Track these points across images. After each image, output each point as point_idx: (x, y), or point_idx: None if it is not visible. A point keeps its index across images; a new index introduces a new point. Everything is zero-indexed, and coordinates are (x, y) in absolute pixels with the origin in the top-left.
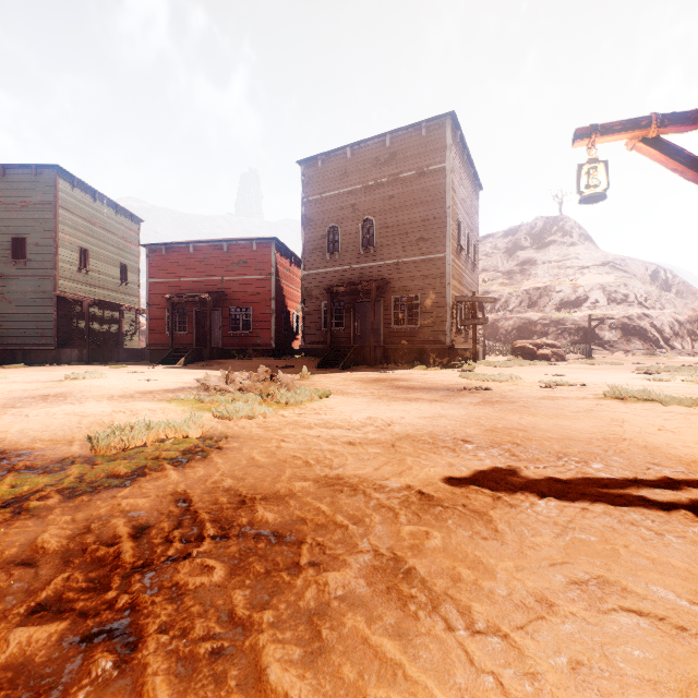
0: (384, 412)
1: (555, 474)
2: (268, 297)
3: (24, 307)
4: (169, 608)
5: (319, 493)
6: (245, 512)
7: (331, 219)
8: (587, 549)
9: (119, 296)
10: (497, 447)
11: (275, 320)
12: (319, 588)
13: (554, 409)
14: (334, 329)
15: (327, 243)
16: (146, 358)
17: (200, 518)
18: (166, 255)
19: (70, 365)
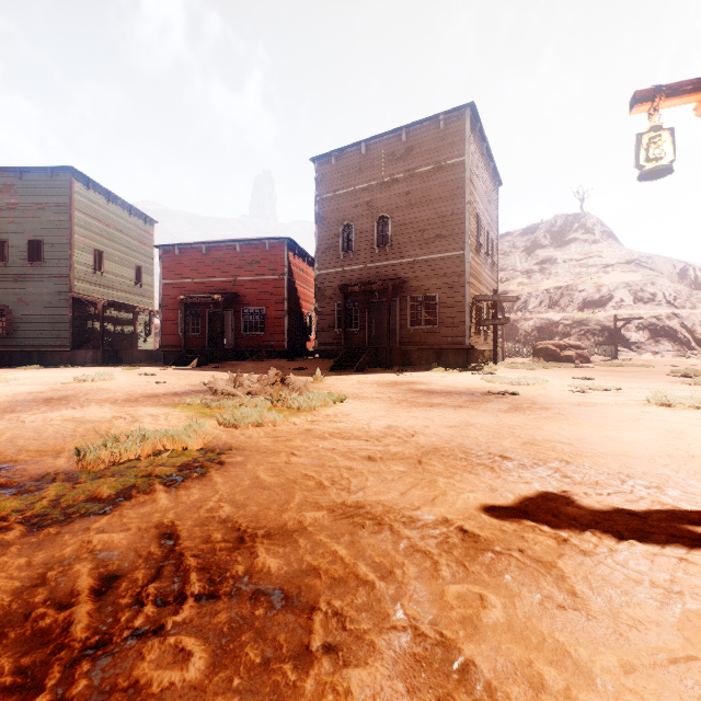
0: (405, 420)
1: (625, 505)
2: (281, 297)
3: (40, 308)
4: None
5: (334, 528)
6: (243, 555)
7: (345, 217)
8: None
9: (133, 297)
10: (543, 465)
11: (288, 321)
12: (337, 700)
13: (595, 417)
14: (348, 330)
15: (341, 242)
16: (160, 359)
17: (184, 564)
18: (179, 256)
19: (84, 367)
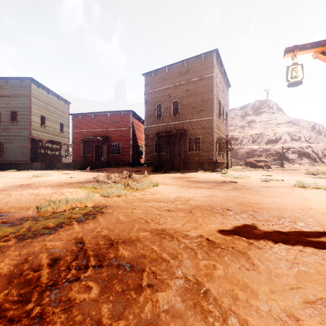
0: (185, 194)
1: (279, 229)
2: (129, 138)
3: (16, 143)
4: (62, 316)
5: (152, 239)
6: (113, 250)
7: (158, 101)
8: (309, 277)
9: (59, 138)
10: (245, 213)
11: (132, 149)
12: (153, 304)
13: (270, 192)
14: (159, 153)
15: (156, 112)
16: (72, 167)
17: (87, 254)
18: (81, 119)
19: (36, 170)
